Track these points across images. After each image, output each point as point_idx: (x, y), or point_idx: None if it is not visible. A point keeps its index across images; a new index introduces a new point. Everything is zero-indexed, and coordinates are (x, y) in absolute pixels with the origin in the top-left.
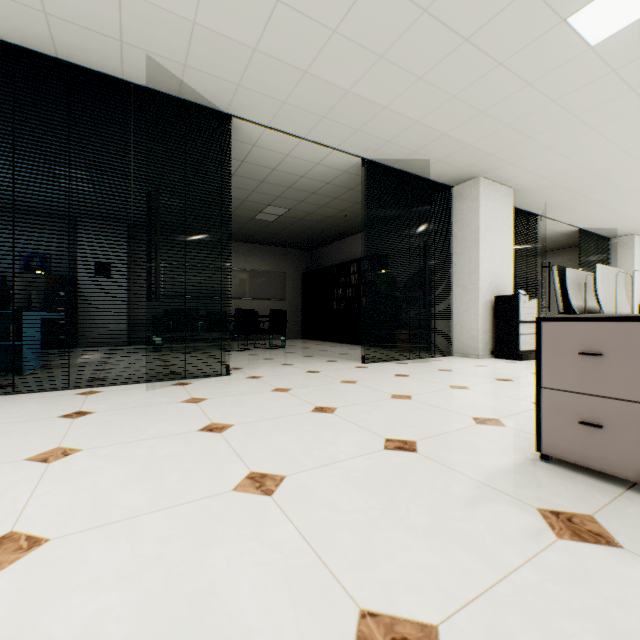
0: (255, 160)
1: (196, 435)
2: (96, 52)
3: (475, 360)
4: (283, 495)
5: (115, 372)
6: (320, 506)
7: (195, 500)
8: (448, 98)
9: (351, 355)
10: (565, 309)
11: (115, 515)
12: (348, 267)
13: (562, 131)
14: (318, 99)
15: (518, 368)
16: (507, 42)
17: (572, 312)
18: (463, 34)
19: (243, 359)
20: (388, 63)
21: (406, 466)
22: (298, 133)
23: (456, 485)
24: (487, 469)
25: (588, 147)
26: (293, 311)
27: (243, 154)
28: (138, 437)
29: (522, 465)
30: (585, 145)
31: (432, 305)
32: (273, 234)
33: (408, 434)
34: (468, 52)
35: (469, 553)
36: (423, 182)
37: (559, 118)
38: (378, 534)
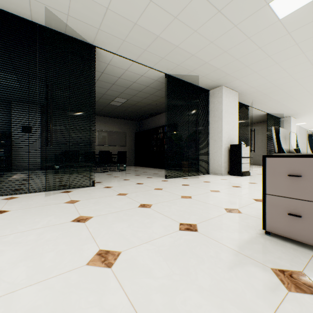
0: (109, 72)
1: (69, 224)
2: (14, 3)
3: (220, 176)
4: (118, 267)
5: (29, 185)
6: (142, 274)
7: (60, 274)
8: (209, 43)
9: (159, 174)
10: (278, 150)
11: (0, 291)
12: (158, 130)
13: (262, 63)
14: (142, 39)
15: (242, 180)
16: (239, 14)
17: (281, 152)
18: (218, 7)
19: (103, 177)
20: (179, 21)
21: (192, 241)
22: (132, 58)
23: (222, 253)
24: (238, 241)
25: (274, 72)
26: (130, 152)
27: (102, 68)
28: (32, 227)
29: (256, 238)
30: (273, 71)
31: (199, 149)
32: (119, 112)
33: (192, 220)
34: (220, 18)
35: (238, 308)
36: (195, 87)
37: (262, 57)
38: (179, 295)
